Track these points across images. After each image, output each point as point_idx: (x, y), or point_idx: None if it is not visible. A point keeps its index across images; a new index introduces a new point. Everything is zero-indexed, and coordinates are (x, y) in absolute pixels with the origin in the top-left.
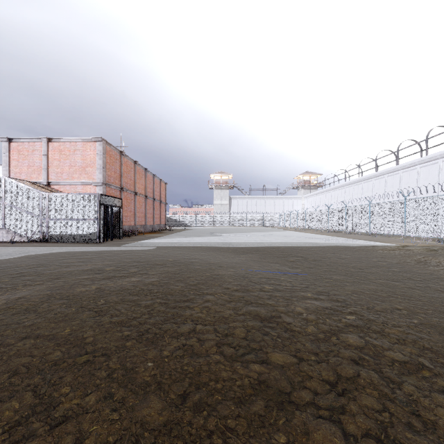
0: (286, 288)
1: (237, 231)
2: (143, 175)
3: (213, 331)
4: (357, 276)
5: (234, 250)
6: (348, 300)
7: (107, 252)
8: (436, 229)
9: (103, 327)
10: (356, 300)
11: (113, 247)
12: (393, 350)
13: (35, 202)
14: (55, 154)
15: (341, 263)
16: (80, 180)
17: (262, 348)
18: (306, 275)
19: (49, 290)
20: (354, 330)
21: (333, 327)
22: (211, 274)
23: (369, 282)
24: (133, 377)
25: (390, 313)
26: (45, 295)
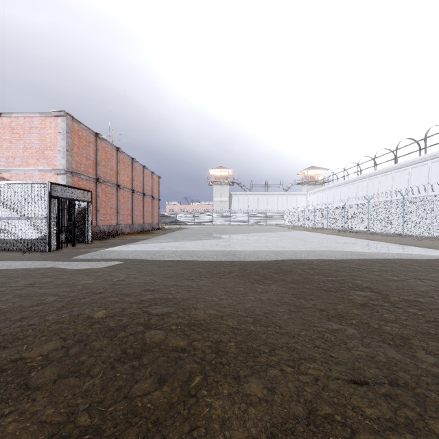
0: None
1: (239, 231)
2: (130, 166)
3: None
4: None
5: (242, 267)
6: None
7: (3, 283)
8: None
9: None
10: None
11: (50, 262)
12: None
13: None
14: (5, 133)
15: None
16: (38, 166)
17: None
18: None
19: None
20: None
21: None
22: None
23: None
24: None
25: None
26: None
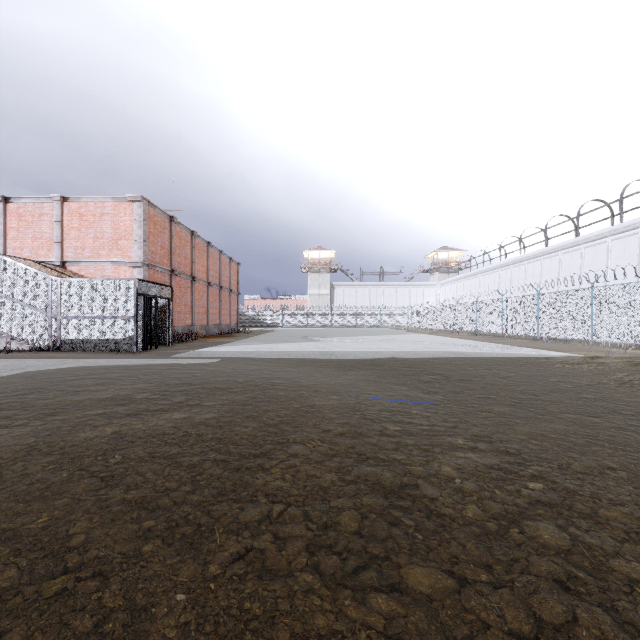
0: (421, 430)
1: (343, 334)
2: (205, 252)
3: (302, 517)
4: (531, 407)
5: (339, 363)
6: (525, 452)
7: (144, 368)
8: (639, 331)
9: (109, 510)
10: (537, 450)
11: (156, 359)
12: (623, 556)
13: (41, 291)
14: (73, 220)
15: (503, 386)
16: (110, 258)
17: (390, 555)
18: (450, 404)
19: (34, 436)
20: (546, 513)
21: (509, 507)
22: (303, 405)
23: (552, 418)
24: (143, 631)
25: (600, 476)
26: (25, 445)
